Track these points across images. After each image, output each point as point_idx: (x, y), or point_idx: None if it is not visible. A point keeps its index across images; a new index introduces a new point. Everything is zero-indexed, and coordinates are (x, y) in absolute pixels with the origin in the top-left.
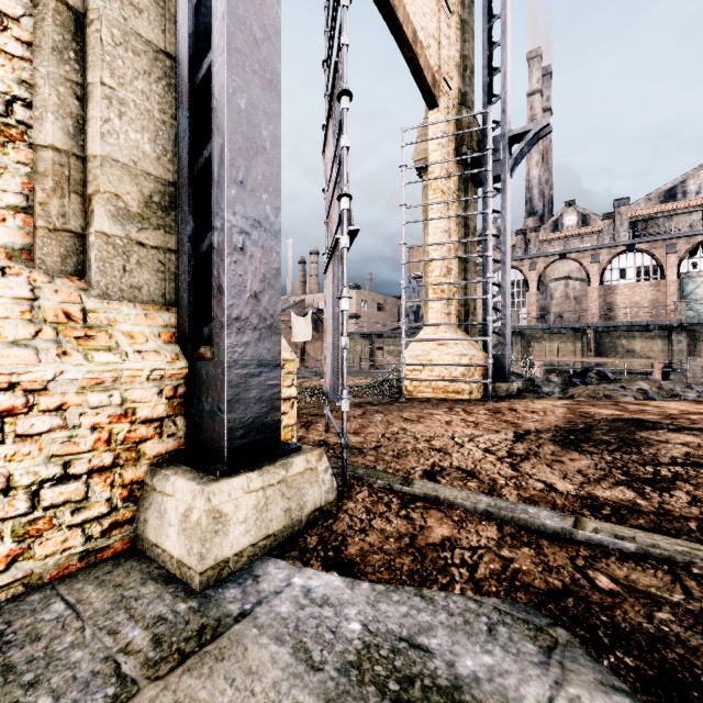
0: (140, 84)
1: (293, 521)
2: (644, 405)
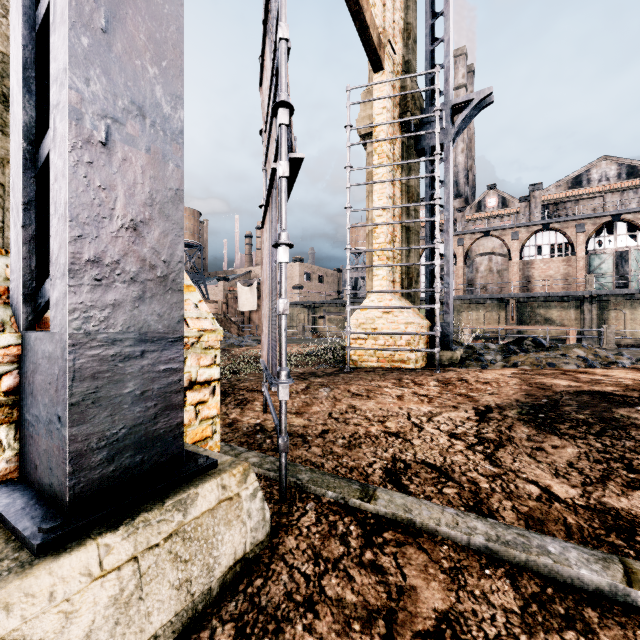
0: None
1: (195, 596)
2: (592, 374)
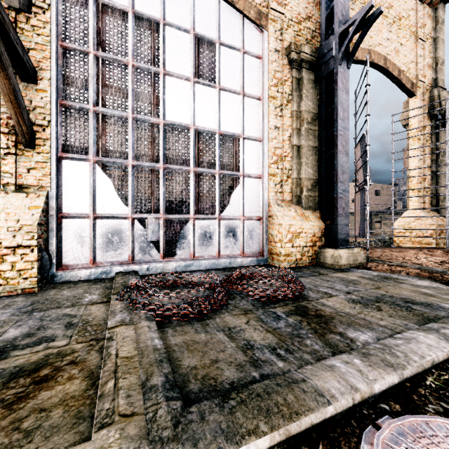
0: (310, 157)
1: (355, 263)
2: None
